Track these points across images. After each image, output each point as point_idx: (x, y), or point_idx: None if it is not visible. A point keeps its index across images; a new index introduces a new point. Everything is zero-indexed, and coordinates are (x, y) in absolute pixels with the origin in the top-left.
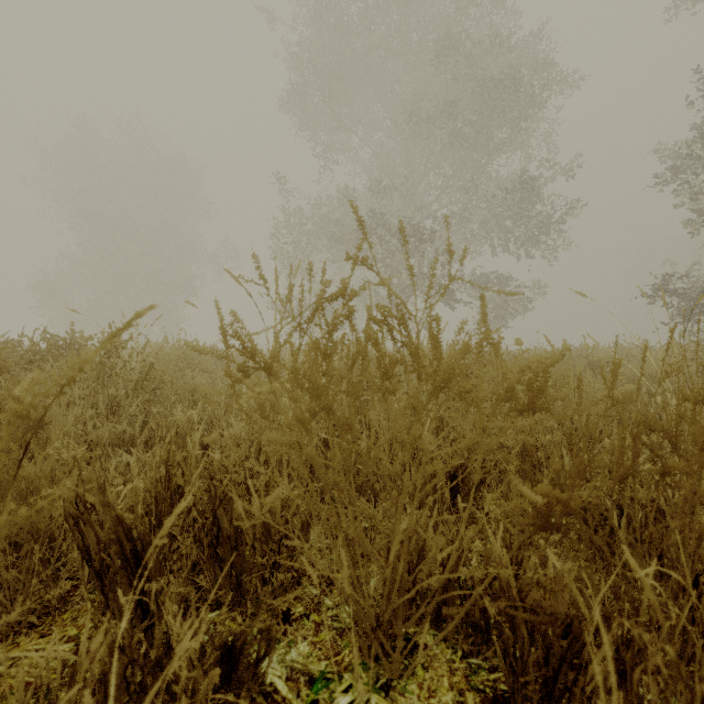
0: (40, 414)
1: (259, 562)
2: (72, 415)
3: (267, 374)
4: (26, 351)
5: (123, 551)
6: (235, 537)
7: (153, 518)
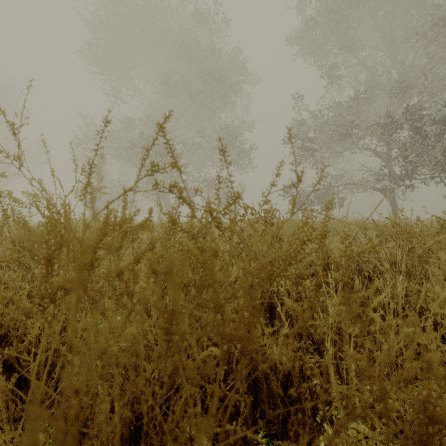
0: None
1: None
2: None
3: None
4: None
5: None
6: None
7: None
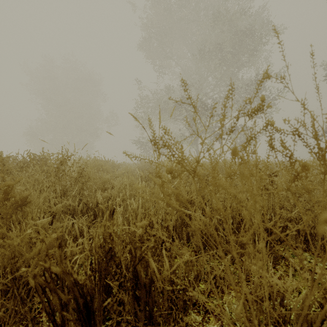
0: (24, 197)
1: (166, 304)
2: (42, 197)
3: (191, 175)
4: (20, 161)
5: (78, 305)
6: (149, 285)
7: (96, 275)
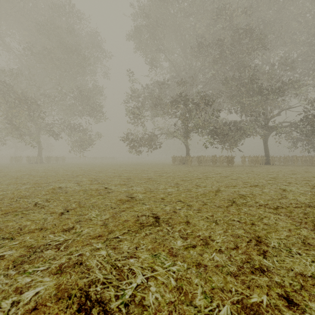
0: None
1: None
2: None
3: None
4: None
5: None
6: None
7: None
